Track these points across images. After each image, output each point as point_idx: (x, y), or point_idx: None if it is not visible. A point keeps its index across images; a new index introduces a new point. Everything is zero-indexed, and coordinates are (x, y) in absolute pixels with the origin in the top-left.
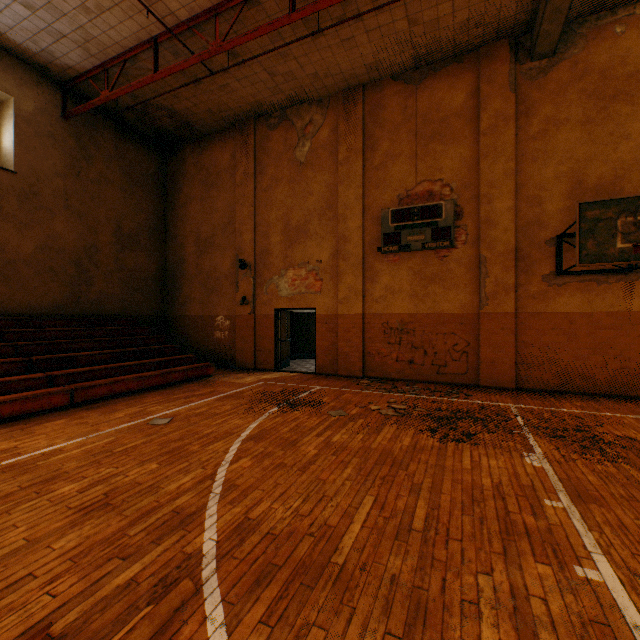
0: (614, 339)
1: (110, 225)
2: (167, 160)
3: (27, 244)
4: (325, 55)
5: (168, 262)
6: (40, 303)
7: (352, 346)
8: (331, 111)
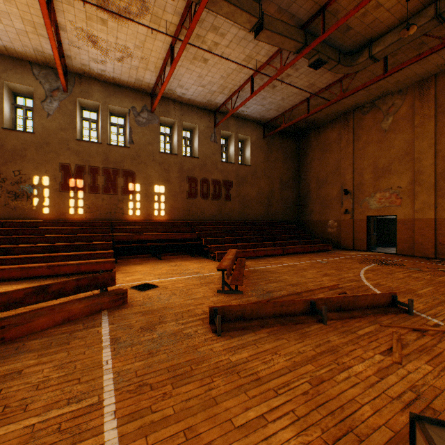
0: None
1: (278, 179)
2: (299, 141)
3: (253, 192)
4: (404, 72)
5: (300, 193)
6: (256, 215)
7: (425, 238)
8: (408, 96)
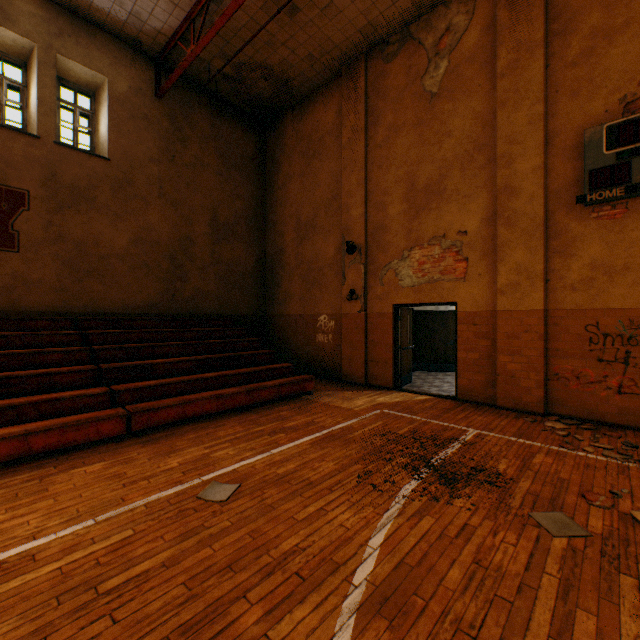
0: None
1: (205, 214)
2: (266, 138)
3: (121, 237)
4: None
5: (267, 254)
6: (134, 301)
7: (522, 362)
8: (482, 1)
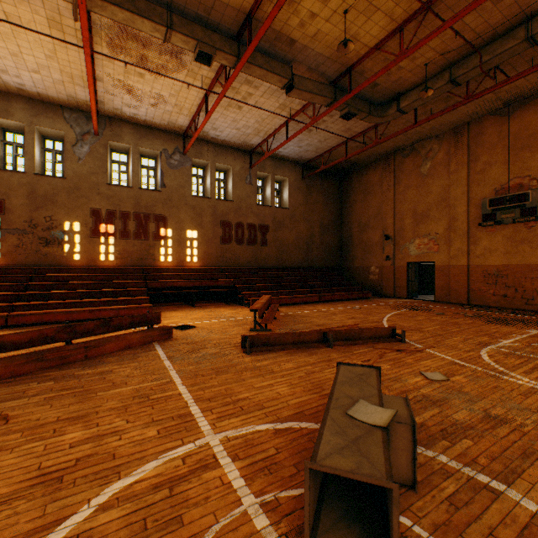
0: None
1: (318, 223)
2: (342, 182)
3: (291, 237)
4: (437, 120)
5: (342, 237)
6: (295, 262)
7: (459, 285)
8: (444, 141)
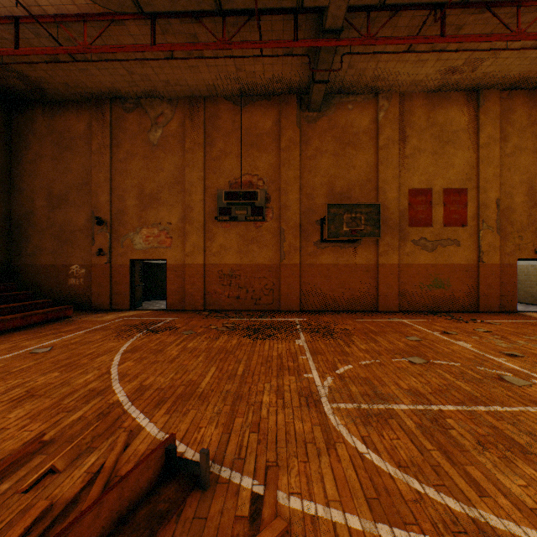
0: (348, 279)
1: None
2: (12, 115)
3: None
4: (176, 71)
5: (13, 213)
6: None
7: (196, 288)
8: (179, 110)
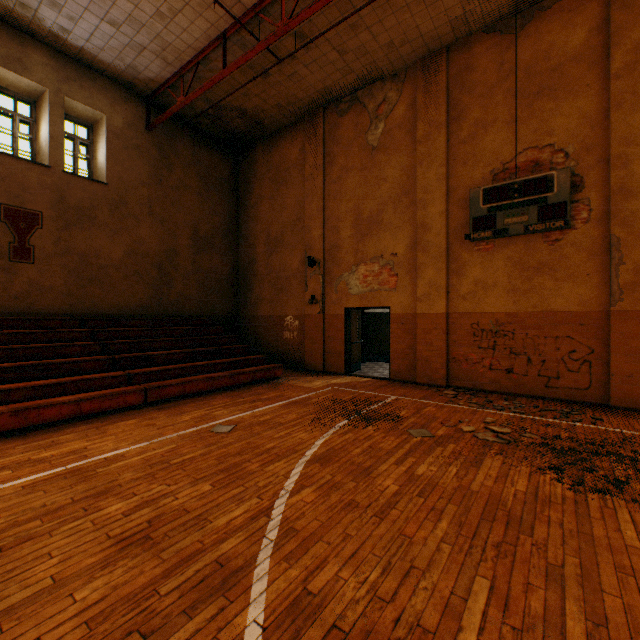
0: None
1: (188, 229)
2: (239, 163)
3: (117, 250)
4: (401, 17)
5: (240, 263)
6: (128, 304)
7: (433, 350)
8: (408, 84)
